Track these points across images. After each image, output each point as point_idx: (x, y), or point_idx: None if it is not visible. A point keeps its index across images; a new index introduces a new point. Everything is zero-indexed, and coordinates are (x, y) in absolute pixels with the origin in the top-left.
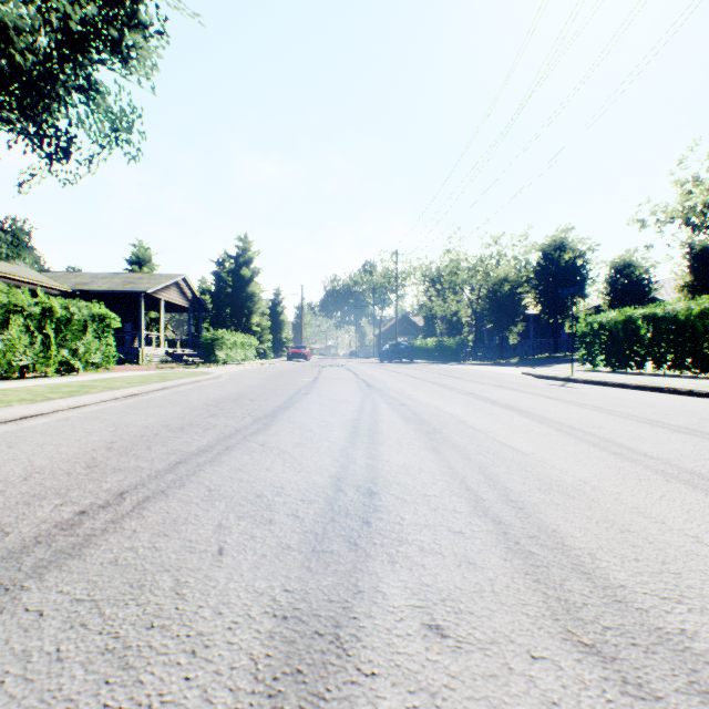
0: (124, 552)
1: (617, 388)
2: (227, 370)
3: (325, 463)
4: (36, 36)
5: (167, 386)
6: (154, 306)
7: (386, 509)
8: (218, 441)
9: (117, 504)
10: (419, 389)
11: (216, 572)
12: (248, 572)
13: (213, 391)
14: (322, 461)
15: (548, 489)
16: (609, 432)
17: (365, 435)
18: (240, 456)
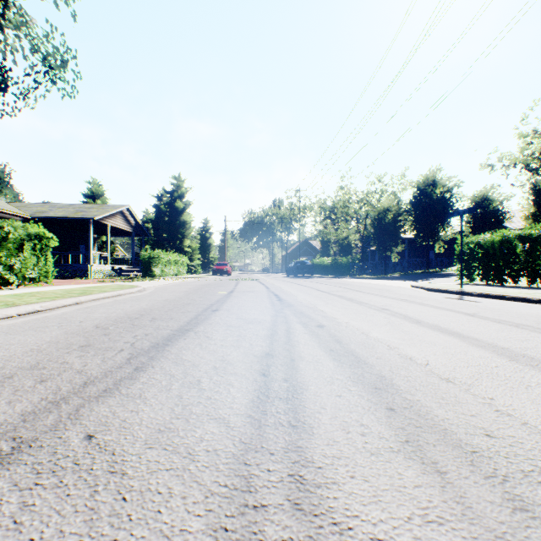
0: None
1: (517, 302)
2: (156, 284)
3: None
4: None
5: (82, 300)
6: (104, 231)
7: None
8: (21, 421)
9: None
10: (329, 304)
11: None
12: None
13: (123, 307)
14: (179, 534)
15: None
16: None
17: (280, 399)
18: None
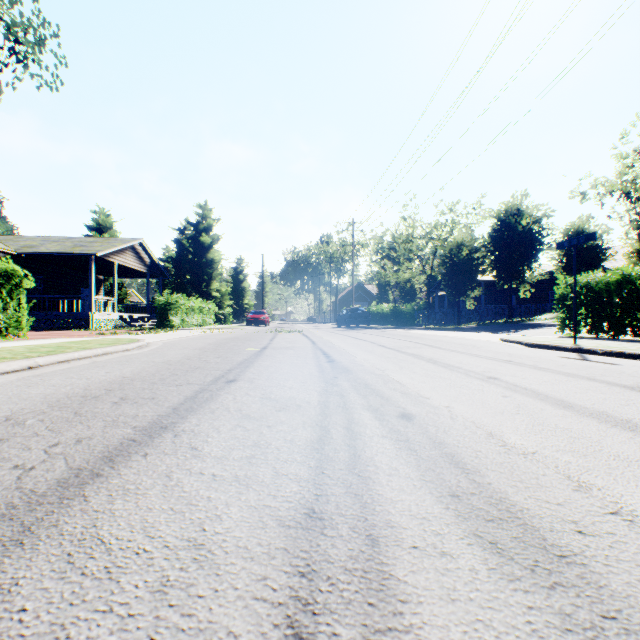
0: None
1: None
2: (169, 337)
3: None
4: None
5: (39, 363)
6: (111, 271)
7: None
8: None
9: None
10: (404, 368)
11: None
12: None
13: (94, 374)
14: None
15: None
16: None
17: None
18: None
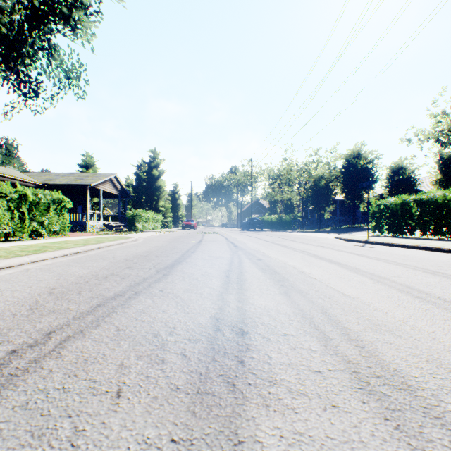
0: (36, 394)
1: (400, 247)
2: (142, 235)
3: (206, 306)
4: (14, 14)
5: (101, 246)
6: (96, 194)
7: (255, 348)
8: (130, 287)
9: (43, 343)
10: (269, 248)
11: (111, 418)
12: (140, 418)
13: (131, 250)
14: (205, 304)
15: (378, 328)
16: (407, 280)
17: (235, 283)
18: (145, 300)
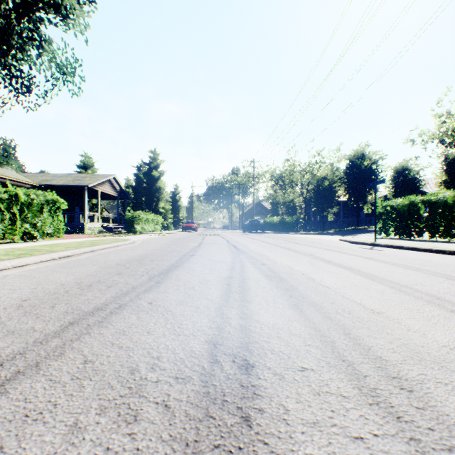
0: None
1: (410, 250)
2: (141, 238)
3: (202, 324)
4: (4, 4)
5: (95, 249)
6: (94, 195)
7: (265, 392)
8: (115, 299)
9: None
10: (272, 251)
11: None
12: None
13: (126, 253)
14: (200, 321)
15: (422, 359)
16: (433, 289)
17: (236, 293)
18: (128, 316)
